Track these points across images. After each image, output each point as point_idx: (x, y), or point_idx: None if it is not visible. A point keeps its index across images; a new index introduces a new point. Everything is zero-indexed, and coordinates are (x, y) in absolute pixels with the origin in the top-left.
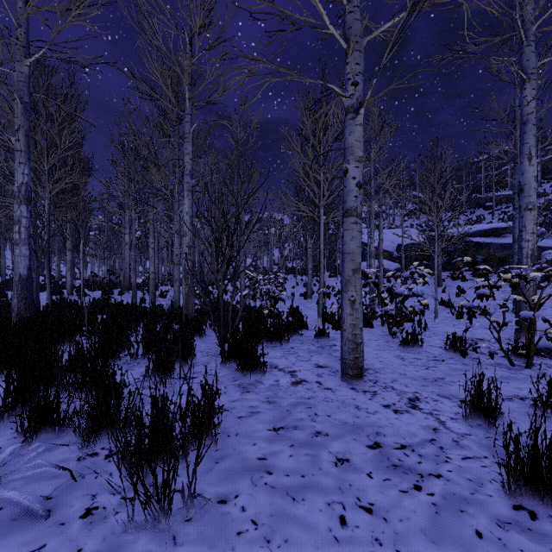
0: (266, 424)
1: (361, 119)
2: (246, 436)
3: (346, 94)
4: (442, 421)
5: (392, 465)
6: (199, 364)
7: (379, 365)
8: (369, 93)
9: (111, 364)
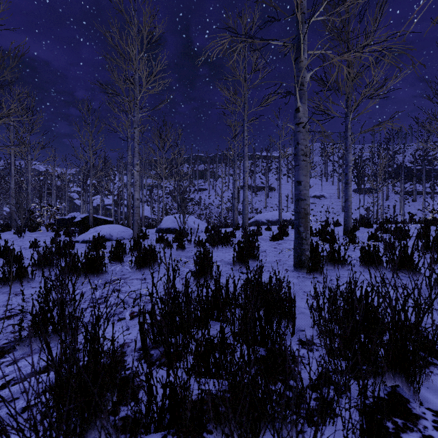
0: None
1: None
2: None
3: None
4: None
5: None
6: None
7: None
8: None
9: None
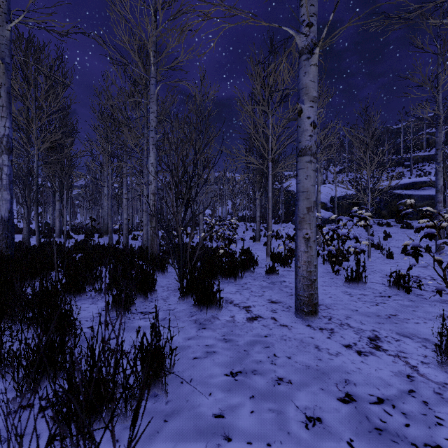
0: (223, 367)
1: (316, 59)
2: (200, 383)
3: (300, 36)
4: (413, 366)
5: (375, 428)
6: (159, 299)
7: (329, 301)
8: (325, 30)
9: (77, 298)
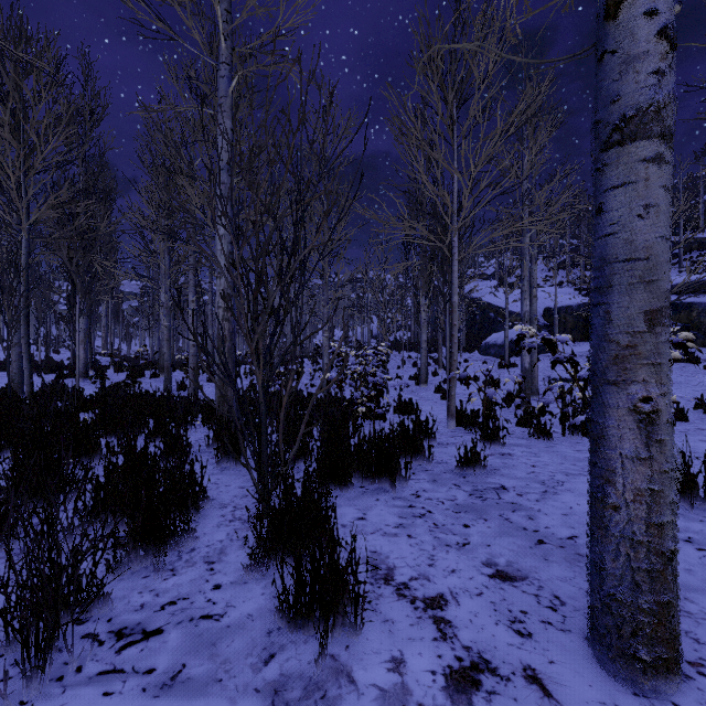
0: None
1: None
2: None
3: None
4: None
5: None
6: (198, 557)
7: None
8: None
9: None
